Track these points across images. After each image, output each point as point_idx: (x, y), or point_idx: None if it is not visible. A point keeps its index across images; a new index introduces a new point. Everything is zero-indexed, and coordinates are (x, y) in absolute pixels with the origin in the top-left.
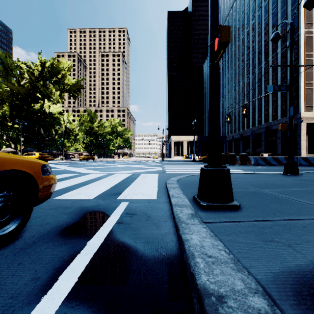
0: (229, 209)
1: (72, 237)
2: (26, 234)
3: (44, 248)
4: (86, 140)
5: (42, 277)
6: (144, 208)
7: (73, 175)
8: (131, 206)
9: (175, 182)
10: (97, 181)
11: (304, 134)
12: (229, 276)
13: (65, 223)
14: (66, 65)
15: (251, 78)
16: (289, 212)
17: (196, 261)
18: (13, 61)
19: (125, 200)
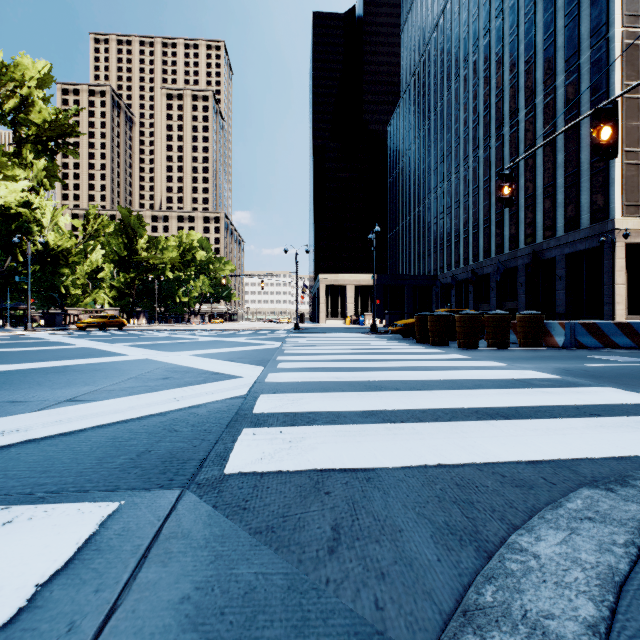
0: None
1: None
2: None
3: None
4: (117, 281)
5: None
6: None
7: None
8: None
9: None
10: None
11: (621, 269)
12: None
13: None
14: (34, 71)
15: (494, 147)
16: None
17: None
18: None
19: None
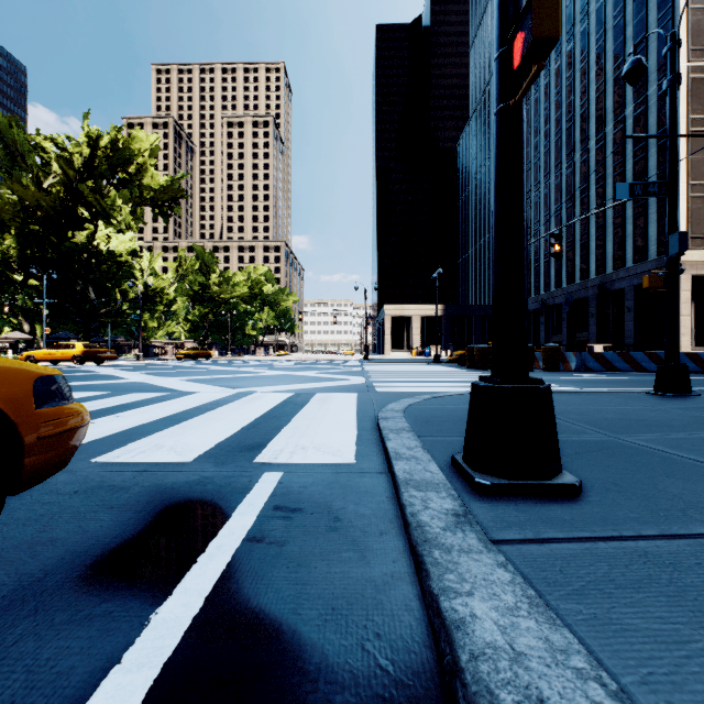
0: (554, 495)
1: (110, 592)
2: None
3: (13, 641)
4: (193, 314)
5: None
6: (325, 491)
7: (155, 397)
8: (288, 483)
9: (400, 414)
10: (209, 413)
11: (687, 301)
12: None
13: (101, 543)
14: (147, 143)
15: (565, 174)
16: None
17: None
18: (26, 134)
19: (275, 467)
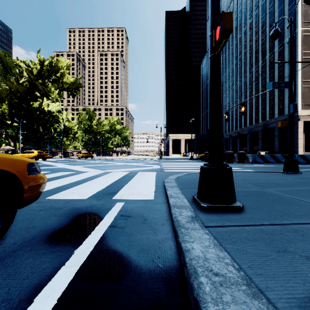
0: (232, 210)
1: (58, 244)
2: (8, 241)
3: (24, 259)
4: (85, 138)
5: (15, 299)
6: (141, 209)
7: (70, 174)
8: (126, 207)
9: (174, 180)
10: (93, 180)
11: (301, 132)
12: (243, 306)
13: (53, 227)
14: (65, 63)
15: (248, 76)
16: (297, 214)
17: (201, 281)
18: (12, 59)
19: (121, 201)
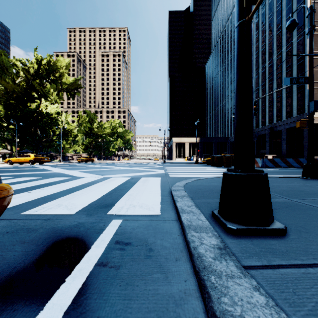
0: (272, 235)
1: (3, 307)
2: None
3: None
4: (85, 142)
5: None
6: (144, 231)
7: (64, 179)
8: (124, 227)
9: (182, 188)
10: (88, 187)
11: None
12: None
13: (10, 267)
14: (64, 63)
15: (255, 78)
16: None
17: None
18: (8, 59)
19: (118, 217)
